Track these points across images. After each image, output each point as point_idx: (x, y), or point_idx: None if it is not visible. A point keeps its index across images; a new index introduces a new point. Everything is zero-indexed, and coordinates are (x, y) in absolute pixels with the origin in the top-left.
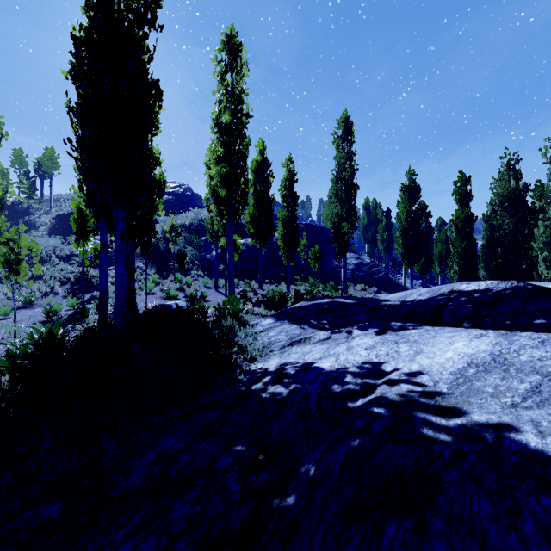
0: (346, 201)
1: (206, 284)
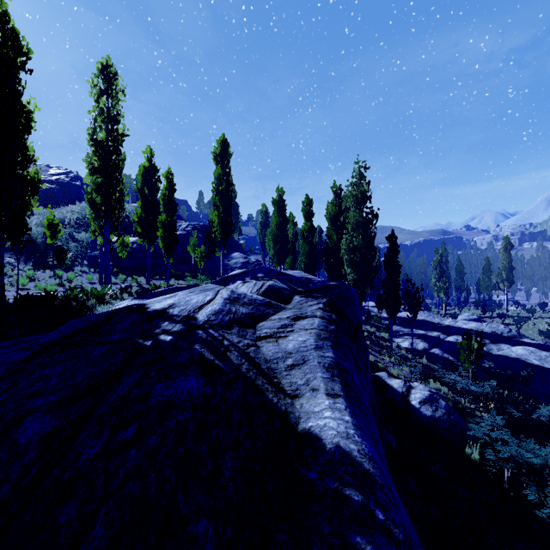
0: (223, 210)
1: (90, 280)
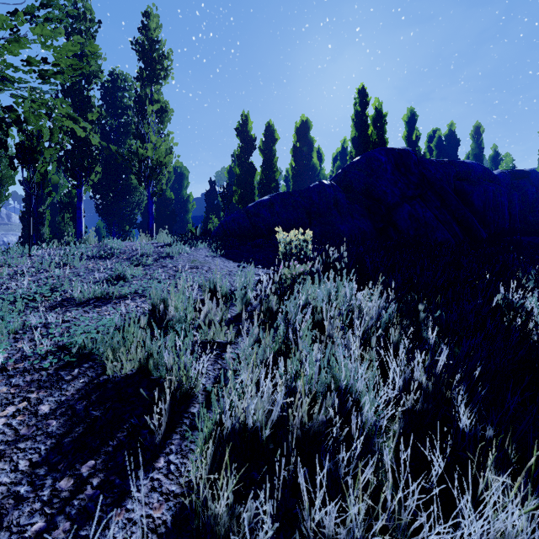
0: None
1: None
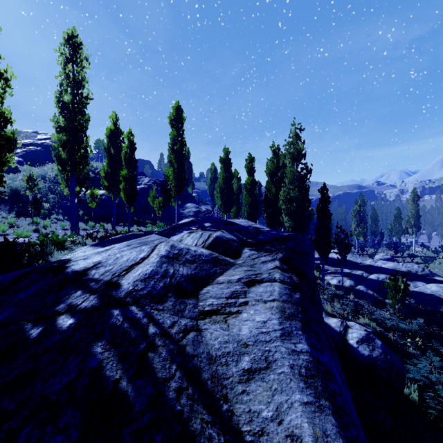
0: (177, 167)
1: (63, 226)
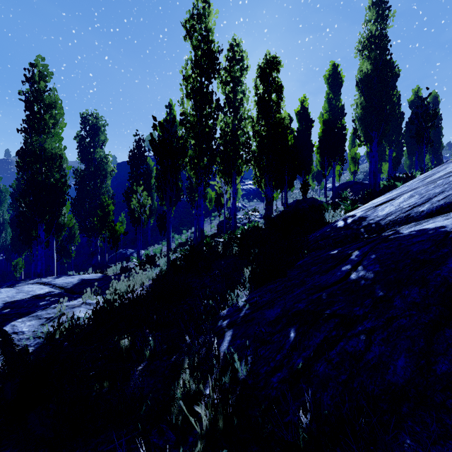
0: None
1: None
